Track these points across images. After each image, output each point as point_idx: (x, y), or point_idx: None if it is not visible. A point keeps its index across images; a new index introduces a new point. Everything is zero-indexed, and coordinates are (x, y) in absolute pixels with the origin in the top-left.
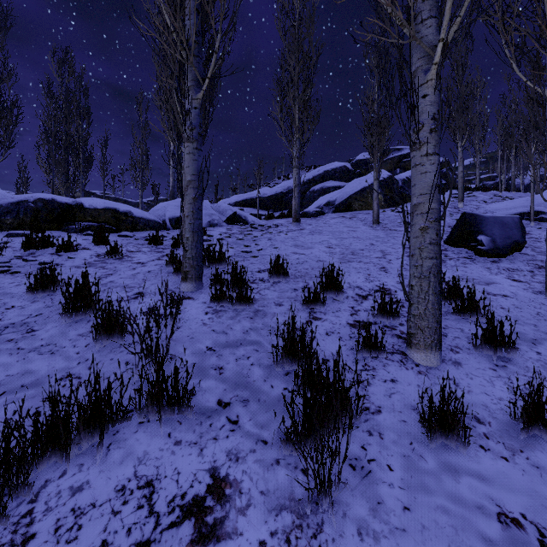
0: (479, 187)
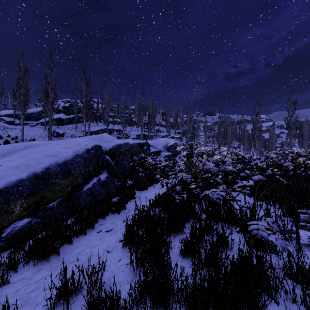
0: (103, 121)
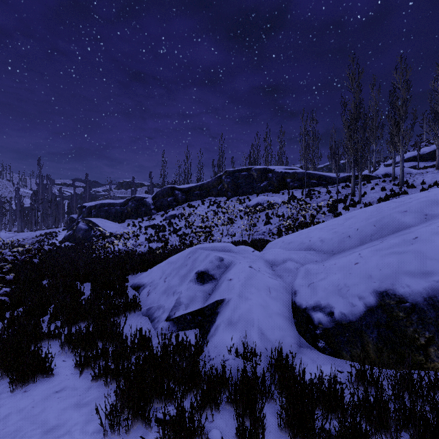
0: None
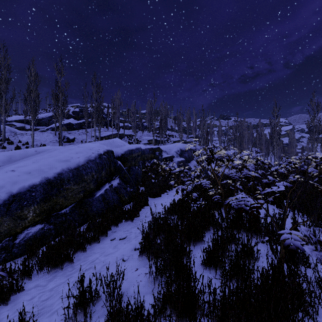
0: (114, 126)
